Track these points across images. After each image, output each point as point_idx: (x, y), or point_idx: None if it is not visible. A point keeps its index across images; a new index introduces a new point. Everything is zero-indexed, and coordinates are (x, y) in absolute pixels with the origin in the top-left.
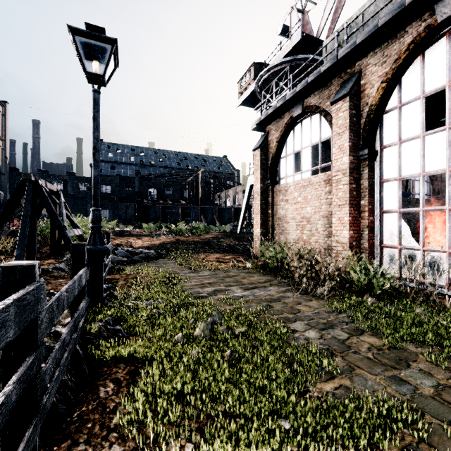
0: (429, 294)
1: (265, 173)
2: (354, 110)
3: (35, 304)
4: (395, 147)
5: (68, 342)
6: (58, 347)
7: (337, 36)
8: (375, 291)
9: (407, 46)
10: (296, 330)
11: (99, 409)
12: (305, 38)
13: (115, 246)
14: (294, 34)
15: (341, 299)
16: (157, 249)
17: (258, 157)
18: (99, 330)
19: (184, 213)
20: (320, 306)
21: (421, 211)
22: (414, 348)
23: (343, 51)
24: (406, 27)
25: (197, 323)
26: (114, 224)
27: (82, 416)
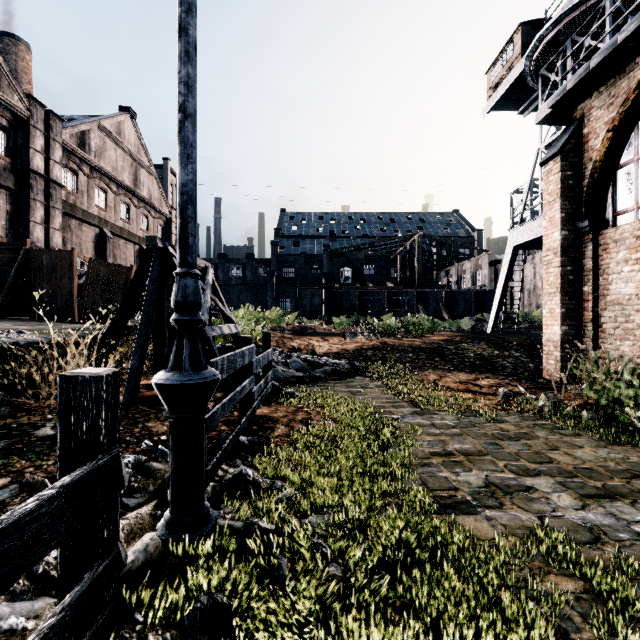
0: None
1: (573, 206)
2: None
3: None
4: None
5: None
6: None
7: None
8: None
9: None
10: None
11: None
12: None
13: (291, 351)
14: None
15: None
16: (351, 359)
17: (557, 174)
18: None
19: (392, 302)
20: None
21: None
22: None
23: None
24: None
25: None
26: (294, 318)
27: None
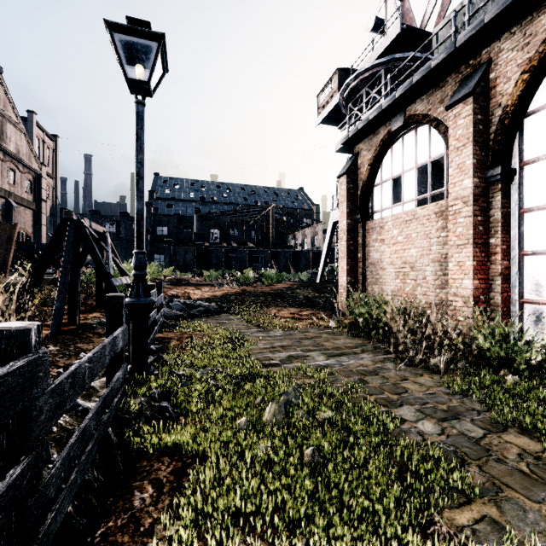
0: None
1: (353, 205)
2: (480, 115)
3: (26, 388)
4: (543, 163)
5: (92, 429)
6: (74, 441)
7: (454, 18)
8: (516, 365)
9: None
10: (404, 419)
11: (130, 526)
12: (405, 31)
13: (171, 298)
14: (391, 28)
15: (465, 375)
16: (219, 302)
17: (345, 186)
18: (141, 407)
19: (252, 258)
20: (436, 385)
21: None
22: None
23: (464, 36)
24: None
25: (266, 402)
26: (170, 271)
27: (106, 535)
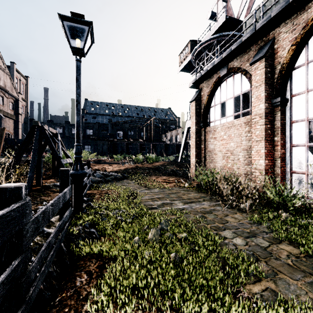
0: None
1: (199, 118)
2: (269, 68)
3: (20, 218)
4: (303, 95)
5: (53, 243)
6: (44, 249)
7: (254, 14)
8: (288, 207)
9: None
10: (225, 237)
11: (74, 296)
12: (228, 19)
13: (95, 171)
14: (220, 18)
15: (260, 213)
16: (122, 173)
17: (194, 107)
18: (79, 232)
19: (141, 148)
20: (244, 218)
21: None
22: None
23: (260, 24)
24: (312, 0)
25: (150, 228)
26: (94, 155)
27: (62, 301)
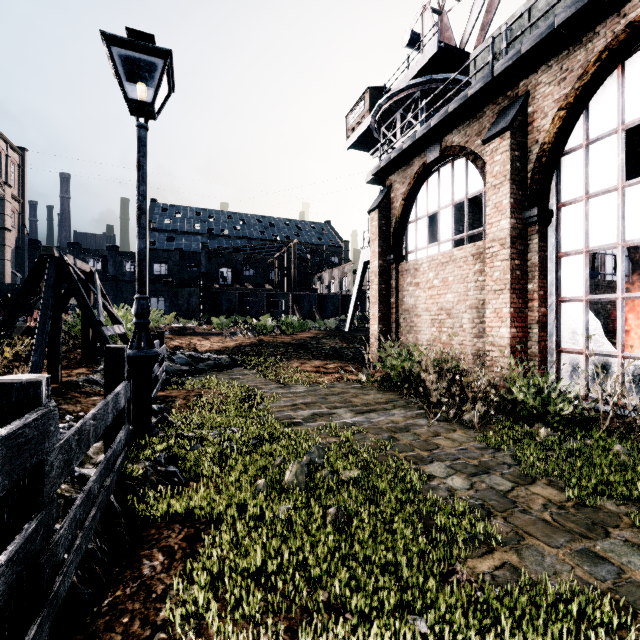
0: (633, 424)
1: (385, 244)
2: (518, 152)
3: (40, 441)
4: (579, 205)
5: (96, 493)
6: (80, 503)
7: (491, 44)
8: (550, 417)
9: (598, 55)
10: (433, 476)
11: (140, 594)
12: (443, 50)
13: (173, 350)
14: (428, 45)
15: (499, 429)
16: (231, 354)
17: (376, 222)
18: (145, 472)
19: (271, 303)
20: (469, 440)
21: (619, 298)
22: (613, 506)
23: (501, 65)
24: (596, 27)
25: (287, 463)
26: (172, 318)
27: (115, 604)
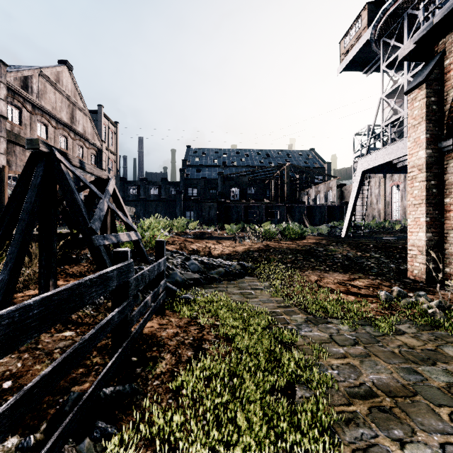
0: None
1: (436, 128)
2: None
3: None
4: None
5: None
6: None
7: None
8: None
9: None
10: None
11: None
12: None
13: (191, 253)
14: None
15: None
16: (241, 259)
17: (422, 100)
18: None
19: (268, 213)
20: None
21: None
22: None
23: None
24: None
25: None
26: (195, 225)
27: None
